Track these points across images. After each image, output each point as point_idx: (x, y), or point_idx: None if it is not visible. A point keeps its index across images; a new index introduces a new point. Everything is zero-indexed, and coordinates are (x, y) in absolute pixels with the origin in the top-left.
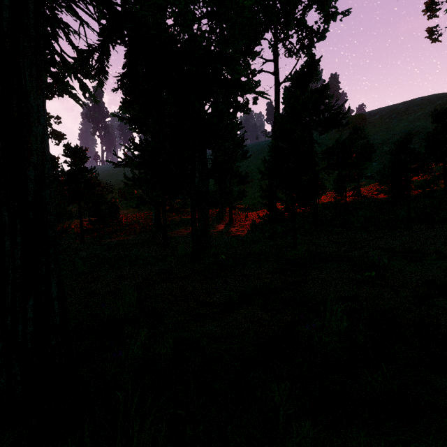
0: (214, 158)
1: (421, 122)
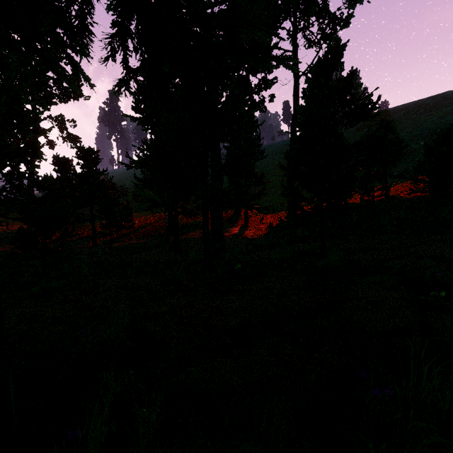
0: (228, 153)
1: (452, 117)
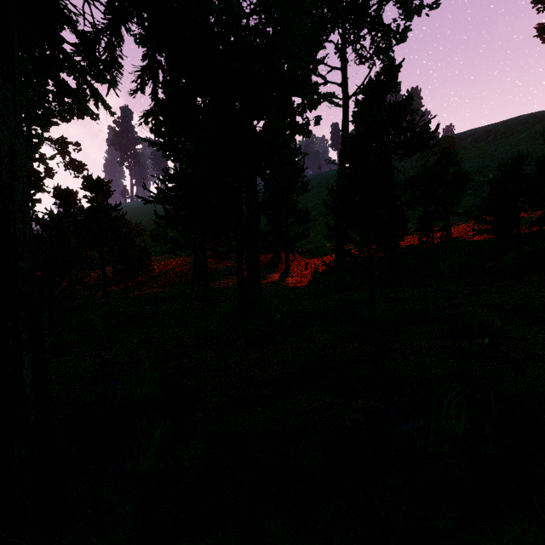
0: (266, 189)
1: (526, 146)
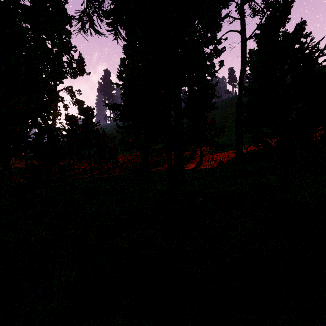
0: (189, 96)
1: None
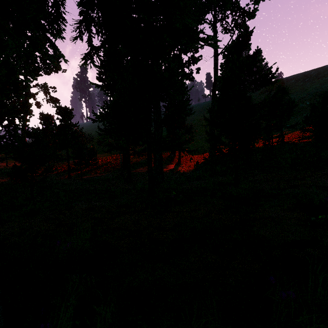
0: (166, 110)
1: None
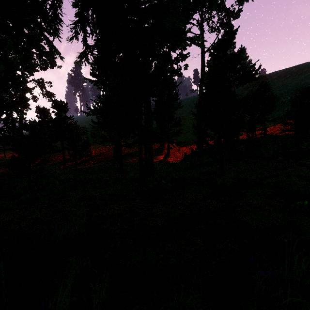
0: (156, 104)
1: None
